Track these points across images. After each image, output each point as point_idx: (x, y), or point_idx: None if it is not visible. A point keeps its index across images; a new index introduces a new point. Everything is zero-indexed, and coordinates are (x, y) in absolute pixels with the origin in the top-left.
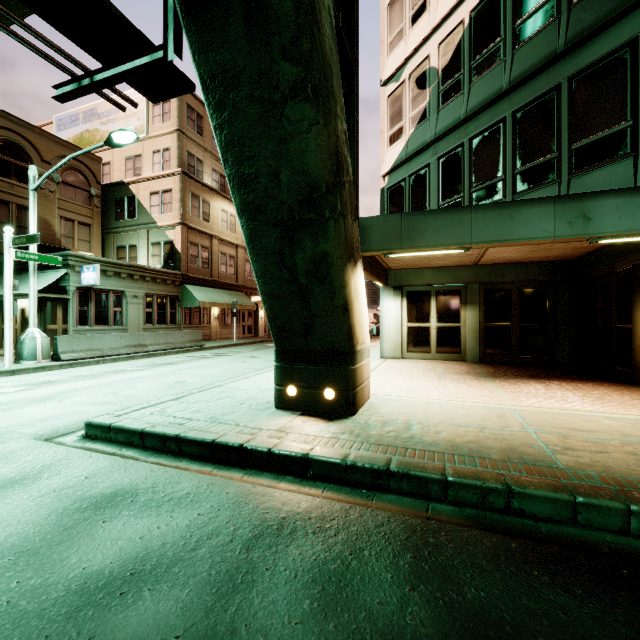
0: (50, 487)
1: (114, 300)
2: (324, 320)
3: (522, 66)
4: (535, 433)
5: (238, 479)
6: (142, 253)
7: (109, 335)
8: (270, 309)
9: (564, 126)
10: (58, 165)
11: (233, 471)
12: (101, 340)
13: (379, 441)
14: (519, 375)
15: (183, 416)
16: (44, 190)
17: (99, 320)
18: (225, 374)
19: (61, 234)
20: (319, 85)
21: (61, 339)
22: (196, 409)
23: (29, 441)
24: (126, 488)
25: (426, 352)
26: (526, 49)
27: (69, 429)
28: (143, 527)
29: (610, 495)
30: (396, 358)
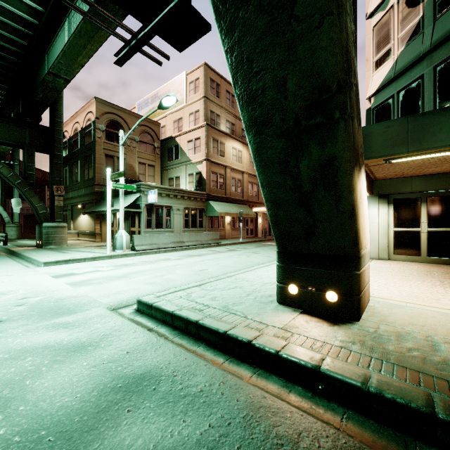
0: (102, 357)
1: (166, 212)
2: (327, 225)
3: None
4: None
5: (247, 378)
6: (183, 181)
7: (162, 235)
8: (273, 215)
9: None
10: (133, 127)
11: (242, 367)
12: (158, 238)
13: (402, 362)
14: None
15: (202, 302)
16: (130, 147)
17: (157, 225)
18: (235, 266)
19: (139, 173)
20: None
21: (136, 237)
22: (212, 296)
23: (103, 310)
24: (152, 371)
25: (415, 255)
26: None
27: (129, 302)
28: (158, 429)
29: None
30: (382, 259)
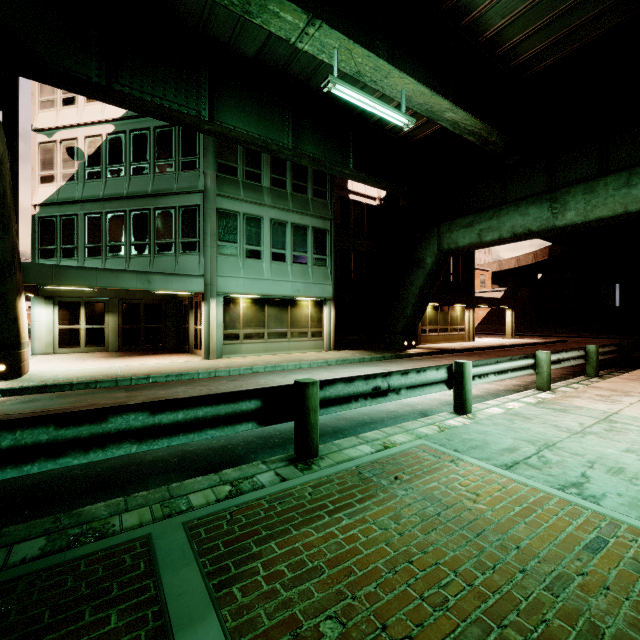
0: None
1: None
2: None
3: (134, 188)
4: (120, 370)
5: None
6: None
7: None
8: None
9: (152, 230)
10: None
11: None
12: None
13: (40, 381)
14: (138, 355)
15: None
16: None
17: None
18: None
19: None
20: (6, 222)
21: None
22: None
23: None
24: None
25: (77, 347)
26: (136, 180)
27: None
28: None
29: (129, 376)
30: (48, 354)
